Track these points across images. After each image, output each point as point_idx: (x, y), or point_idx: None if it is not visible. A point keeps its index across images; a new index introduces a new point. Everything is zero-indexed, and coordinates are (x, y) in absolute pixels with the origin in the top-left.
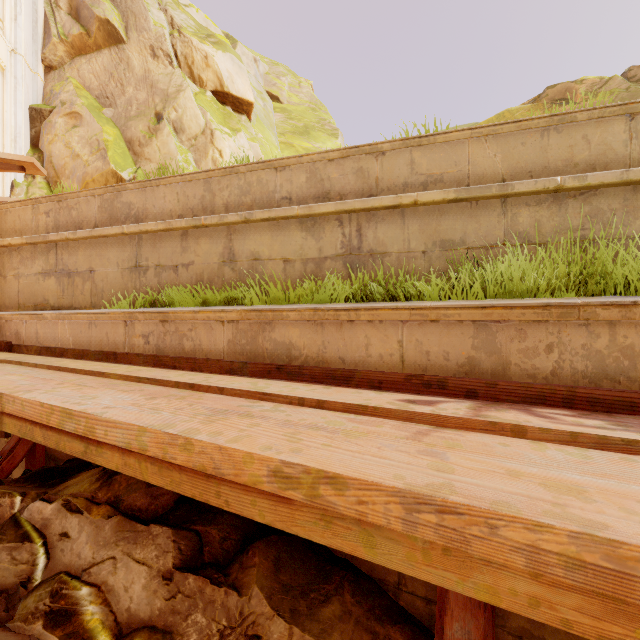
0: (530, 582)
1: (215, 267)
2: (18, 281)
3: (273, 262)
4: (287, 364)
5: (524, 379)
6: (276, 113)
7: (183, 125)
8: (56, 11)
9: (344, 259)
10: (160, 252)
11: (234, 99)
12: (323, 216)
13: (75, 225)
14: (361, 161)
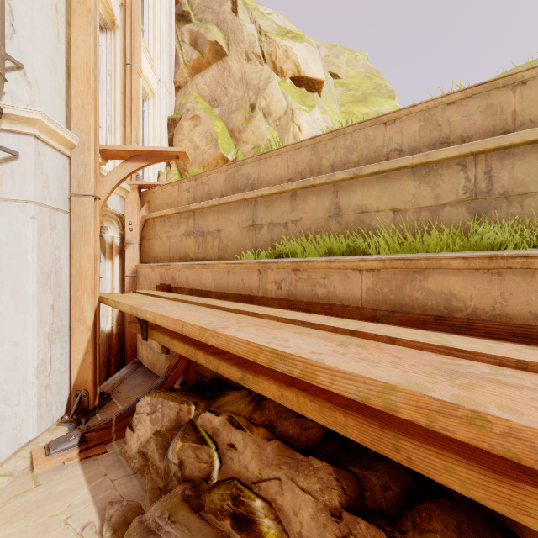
0: None
1: (321, 222)
2: (169, 241)
3: (381, 213)
4: (446, 315)
5: None
6: (336, 88)
7: (270, 110)
8: (182, 46)
9: (468, 204)
10: (272, 212)
11: (308, 81)
12: (440, 162)
13: (207, 196)
14: (491, 97)
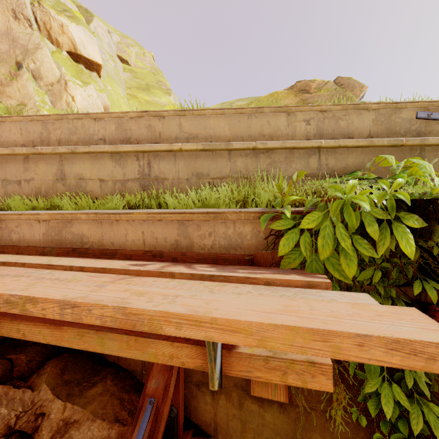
0: (170, 347)
1: (50, 183)
2: None
3: (93, 181)
4: (80, 247)
5: (200, 250)
6: (125, 72)
7: (41, 74)
8: None
9: (140, 181)
10: (6, 170)
11: (86, 60)
12: (126, 153)
13: None
14: (150, 120)
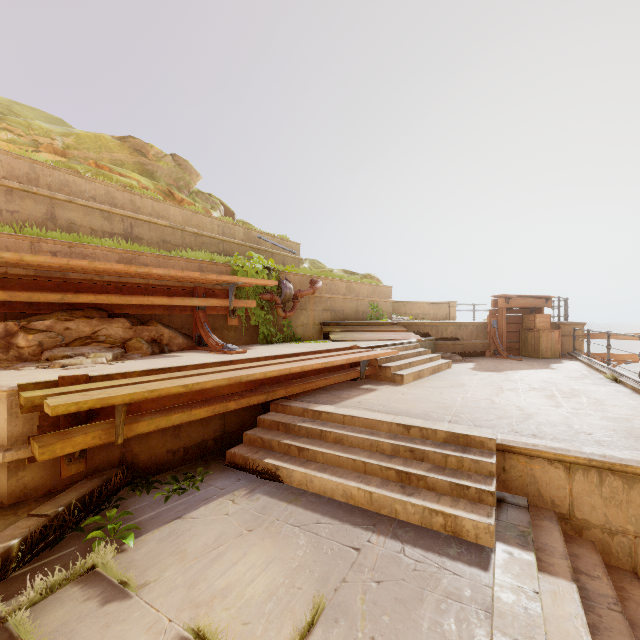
0: (217, 300)
1: (40, 220)
2: None
3: (85, 228)
4: None
5: None
6: None
7: None
8: None
9: (125, 236)
10: None
11: None
12: (114, 214)
13: None
14: (132, 197)
